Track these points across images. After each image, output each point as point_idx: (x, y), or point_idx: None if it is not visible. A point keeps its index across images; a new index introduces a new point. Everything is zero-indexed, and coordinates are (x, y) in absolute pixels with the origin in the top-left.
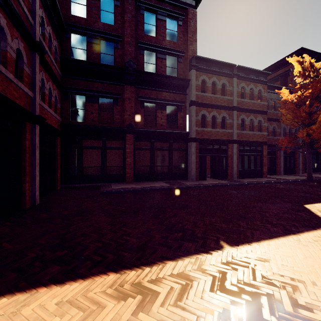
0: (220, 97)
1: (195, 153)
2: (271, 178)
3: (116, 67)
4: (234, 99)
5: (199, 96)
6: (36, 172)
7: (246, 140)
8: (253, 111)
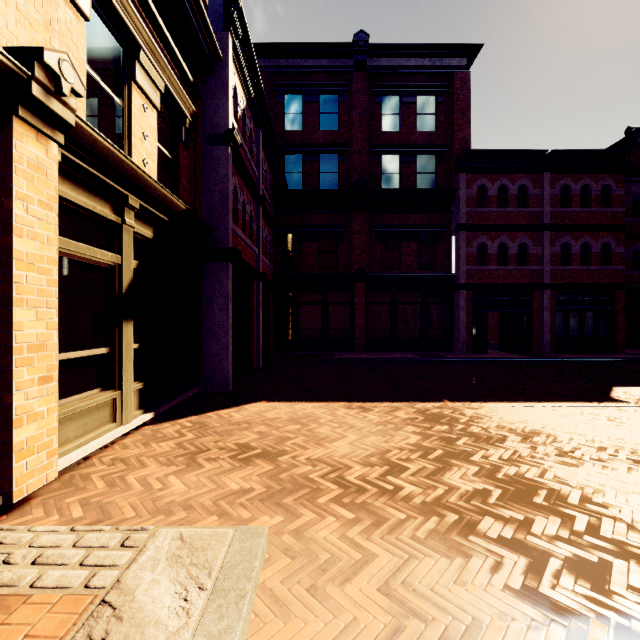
0: (514, 210)
1: (466, 309)
2: (630, 355)
3: (341, 190)
4: (545, 210)
5: (473, 213)
6: (260, 332)
7: (572, 282)
8: (588, 227)
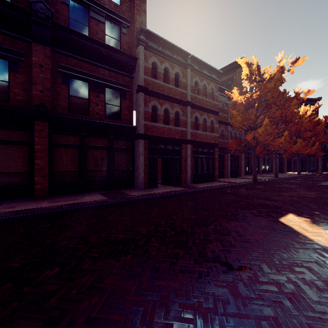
0: (173, 87)
1: (144, 154)
2: (222, 182)
3: (12, 5)
4: (188, 93)
5: (149, 81)
6: None
7: (199, 140)
8: (206, 109)
